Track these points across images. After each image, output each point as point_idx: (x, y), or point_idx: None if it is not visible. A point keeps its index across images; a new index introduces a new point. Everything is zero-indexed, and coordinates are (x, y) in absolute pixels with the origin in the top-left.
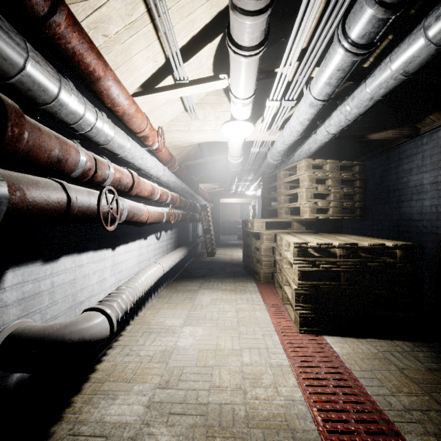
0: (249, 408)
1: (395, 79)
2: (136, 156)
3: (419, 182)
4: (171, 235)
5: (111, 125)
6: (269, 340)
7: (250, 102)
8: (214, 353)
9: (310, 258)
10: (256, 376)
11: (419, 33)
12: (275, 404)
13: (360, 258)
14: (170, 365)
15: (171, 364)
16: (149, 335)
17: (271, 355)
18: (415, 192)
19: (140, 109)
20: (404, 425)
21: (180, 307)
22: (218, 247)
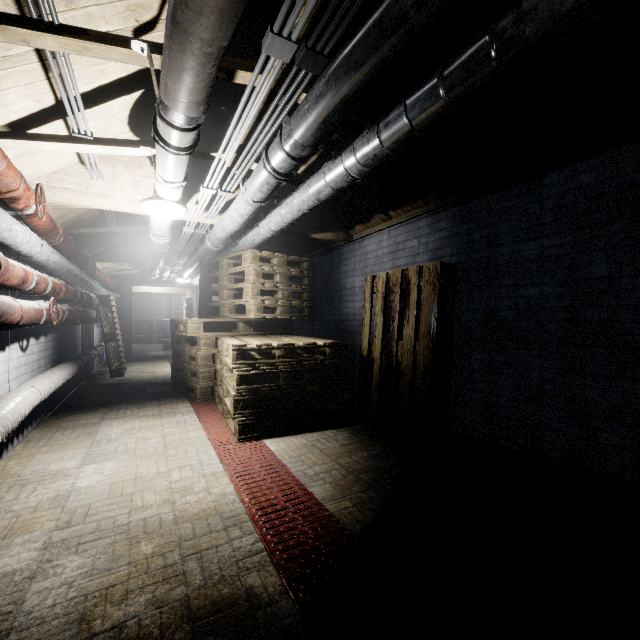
0: (178, 513)
1: (313, 201)
2: (0, 228)
3: (353, 285)
4: (45, 344)
5: None
6: (204, 455)
7: (181, 186)
8: (134, 481)
9: (250, 360)
10: (187, 487)
11: (322, 175)
12: (207, 502)
13: (297, 357)
14: (69, 507)
15: (71, 505)
16: (24, 487)
17: (206, 467)
18: (350, 294)
19: (11, 163)
20: (312, 483)
21: (71, 447)
22: (129, 362)
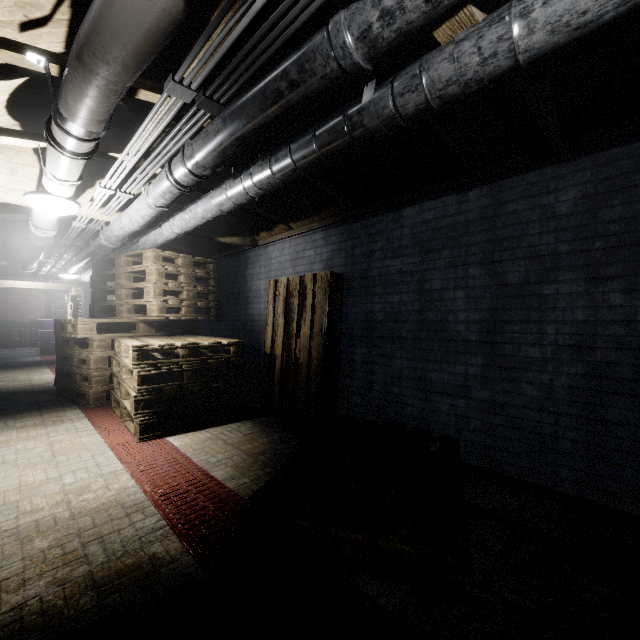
0: (75, 510)
1: (216, 211)
2: None
3: (258, 288)
4: None
5: None
6: (101, 457)
7: (74, 184)
8: (18, 490)
9: (152, 360)
10: (84, 488)
11: (224, 190)
12: (106, 497)
13: (202, 356)
14: None
15: None
16: None
17: (103, 467)
18: (256, 296)
19: None
20: (214, 469)
21: None
22: None
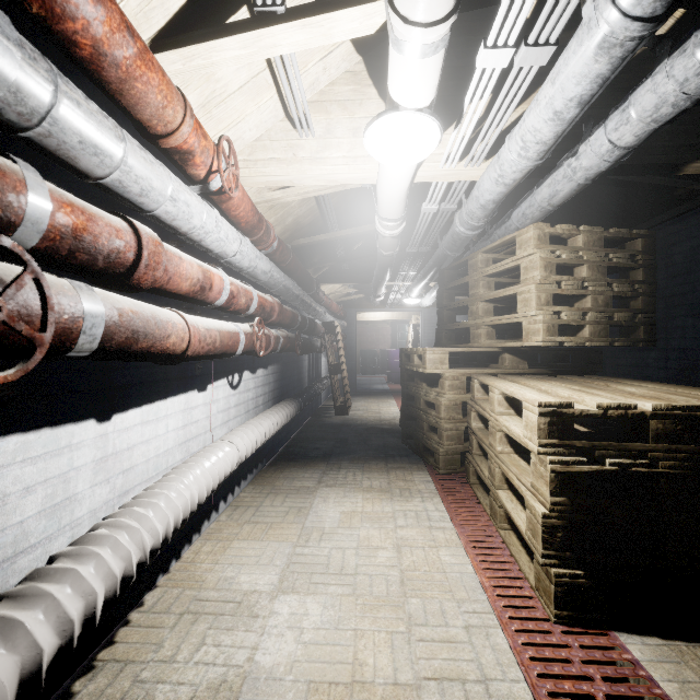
0: None
1: None
2: (153, 191)
3: None
4: (264, 378)
5: (43, 67)
6: (485, 646)
7: (441, 41)
8: (348, 697)
9: (579, 440)
10: None
11: None
12: None
13: None
14: None
15: None
16: (193, 625)
17: None
18: None
19: (157, 62)
20: None
21: (275, 535)
22: (354, 396)
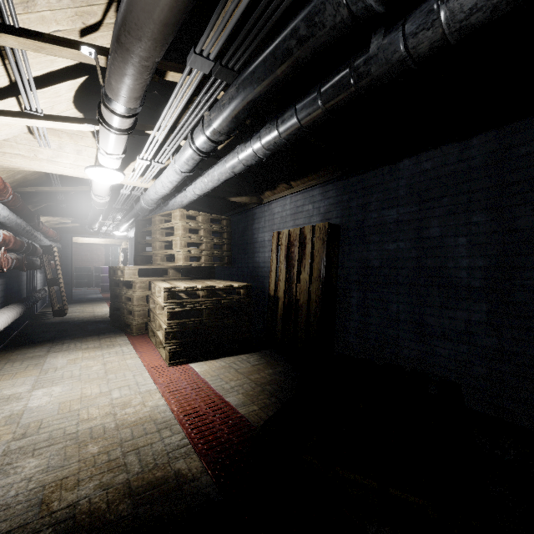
0: (119, 421)
1: (229, 174)
2: None
3: (263, 239)
4: None
5: None
6: (140, 377)
7: (120, 158)
8: (80, 400)
9: (178, 300)
10: (126, 402)
11: (236, 154)
12: (143, 412)
13: (218, 297)
14: (23, 423)
15: (25, 421)
16: None
17: (141, 386)
18: (261, 246)
19: None
20: (228, 394)
21: (21, 376)
22: (70, 304)
